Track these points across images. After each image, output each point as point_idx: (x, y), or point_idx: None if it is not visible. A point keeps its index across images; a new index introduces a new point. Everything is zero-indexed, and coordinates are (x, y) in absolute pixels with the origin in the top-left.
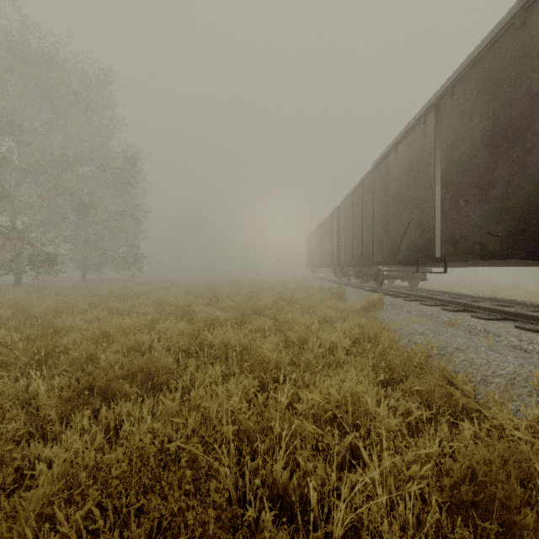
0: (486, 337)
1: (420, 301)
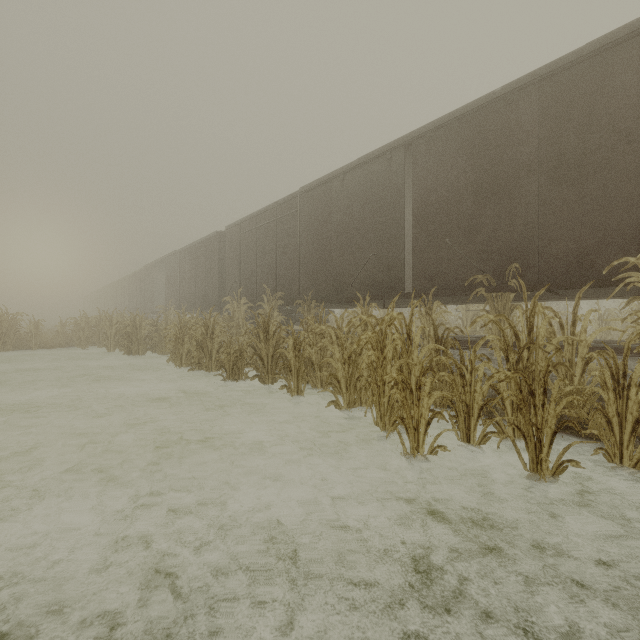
0: None
1: None
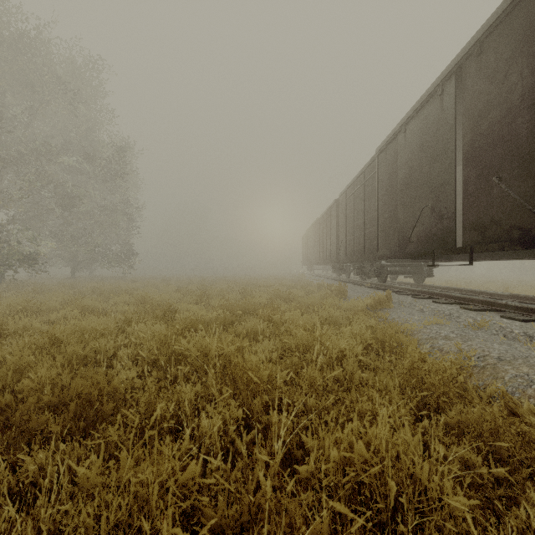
0: (529, 343)
1: (431, 299)
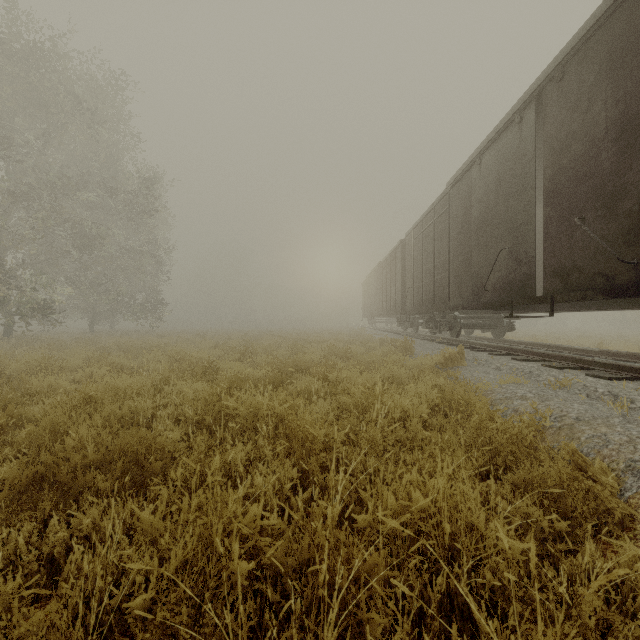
0: (613, 402)
1: (511, 356)
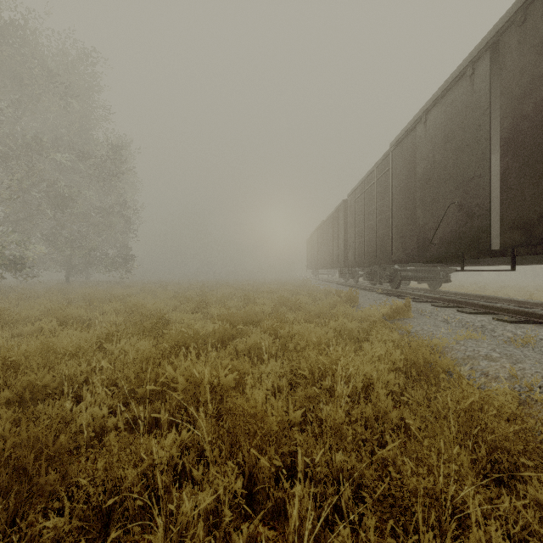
0: None
1: (454, 308)
